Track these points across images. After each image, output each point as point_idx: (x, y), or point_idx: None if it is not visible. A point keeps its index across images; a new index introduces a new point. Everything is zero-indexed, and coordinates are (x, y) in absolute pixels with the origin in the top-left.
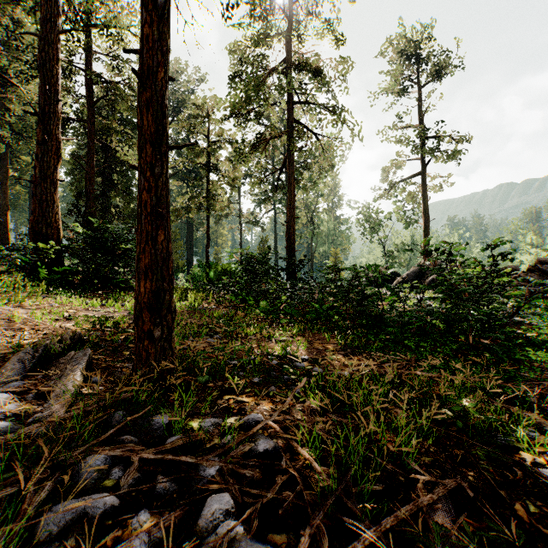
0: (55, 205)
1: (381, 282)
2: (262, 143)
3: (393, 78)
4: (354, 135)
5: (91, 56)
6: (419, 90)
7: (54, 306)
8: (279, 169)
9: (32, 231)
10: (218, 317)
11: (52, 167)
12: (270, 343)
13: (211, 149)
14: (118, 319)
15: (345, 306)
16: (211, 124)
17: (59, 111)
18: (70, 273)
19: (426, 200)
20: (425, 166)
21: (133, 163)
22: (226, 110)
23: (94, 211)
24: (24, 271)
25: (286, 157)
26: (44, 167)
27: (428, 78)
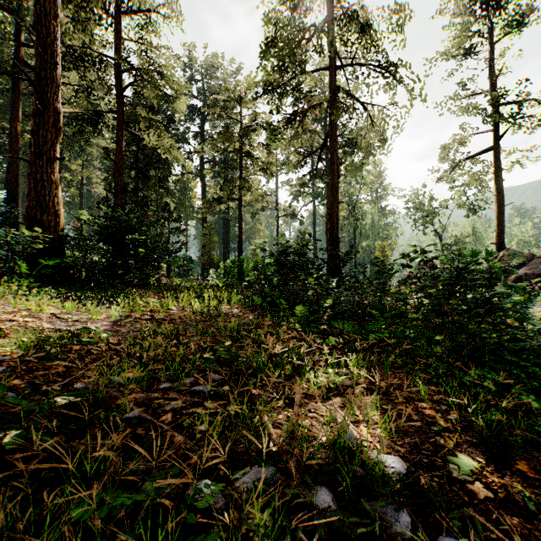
0: (53, 187)
1: (492, 281)
2: (299, 114)
3: (456, 37)
4: (413, 99)
5: (119, 41)
6: (490, 47)
7: (6, 312)
8: (319, 148)
9: (27, 218)
10: (233, 330)
11: (49, 142)
12: (309, 402)
13: (243, 131)
14: (80, 334)
15: (416, 313)
16: (243, 106)
17: (58, 76)
18: (62, 267)
19: (500, 180)
20: (498, 139)
21: (160, 151)
22: (258, 82)
23: (123, 204)
24: (6, 264)
25: (327, 132)
26: (39, 142)
27: (503, 31)
